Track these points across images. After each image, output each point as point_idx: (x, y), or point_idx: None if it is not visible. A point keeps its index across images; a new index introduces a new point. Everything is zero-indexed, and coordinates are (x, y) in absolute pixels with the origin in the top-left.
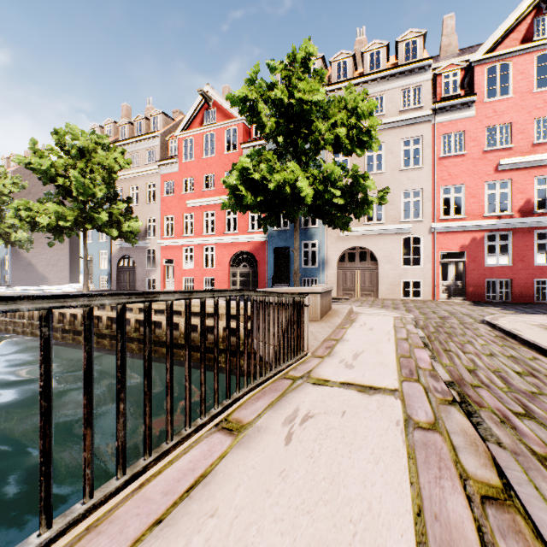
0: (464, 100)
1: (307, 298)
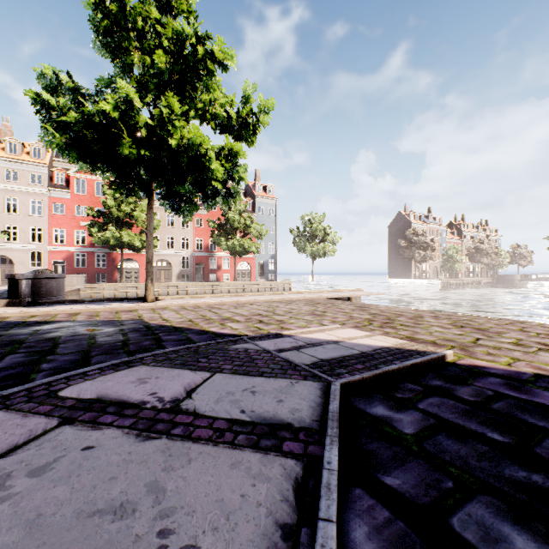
0: (65, 190)
1: None
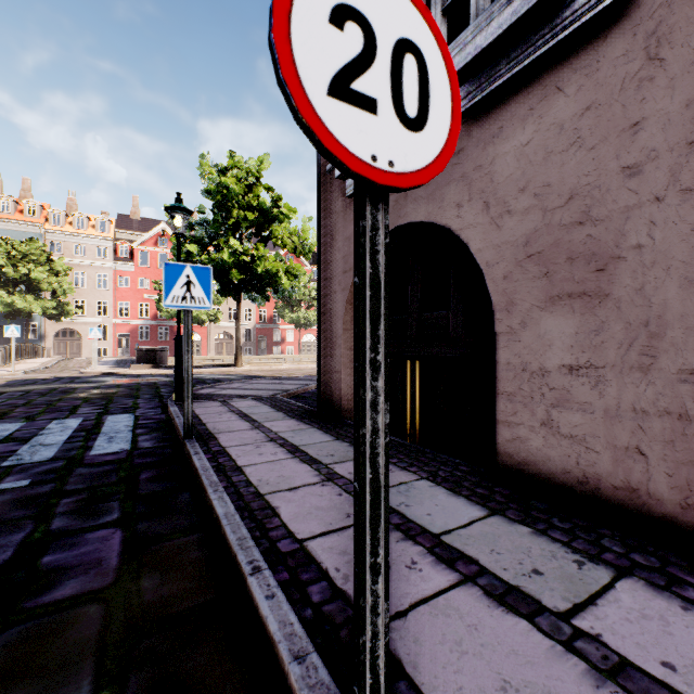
0: (129, 263)
1: (46, 348)
